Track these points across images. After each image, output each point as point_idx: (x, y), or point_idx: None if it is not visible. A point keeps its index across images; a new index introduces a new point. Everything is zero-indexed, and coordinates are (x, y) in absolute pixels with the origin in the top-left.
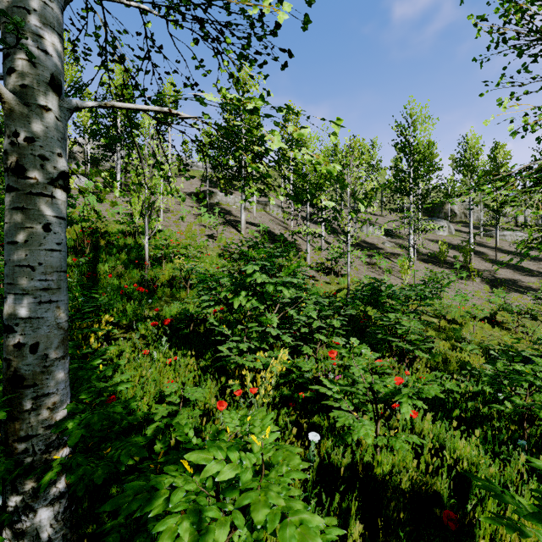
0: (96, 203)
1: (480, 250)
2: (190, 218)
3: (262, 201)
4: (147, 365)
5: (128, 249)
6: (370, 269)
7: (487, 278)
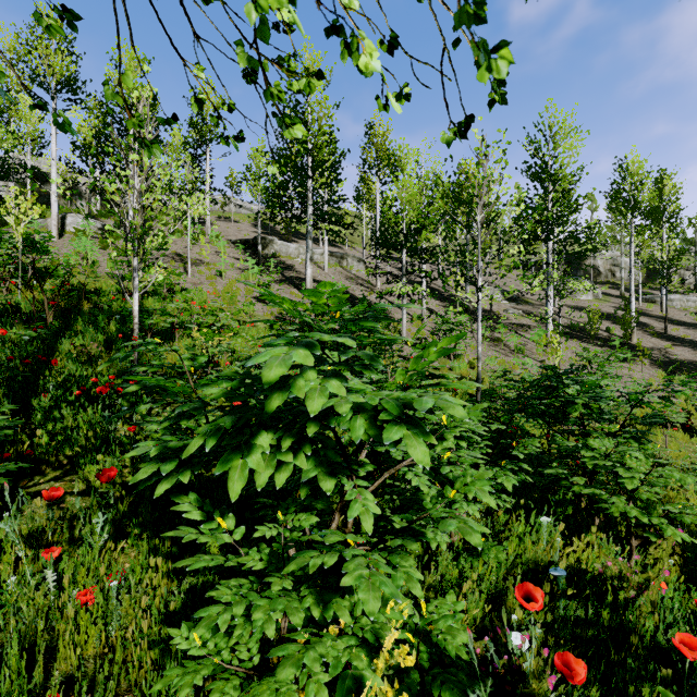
0: (89, 249)
1: (641, 320)
2: (233, 274)
3: (337, 253)
4: (40, 598)
5: (123, 316)
6: (493, 347)
7: (658, 359)
